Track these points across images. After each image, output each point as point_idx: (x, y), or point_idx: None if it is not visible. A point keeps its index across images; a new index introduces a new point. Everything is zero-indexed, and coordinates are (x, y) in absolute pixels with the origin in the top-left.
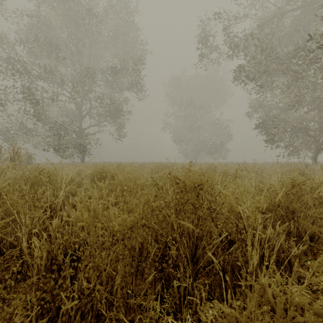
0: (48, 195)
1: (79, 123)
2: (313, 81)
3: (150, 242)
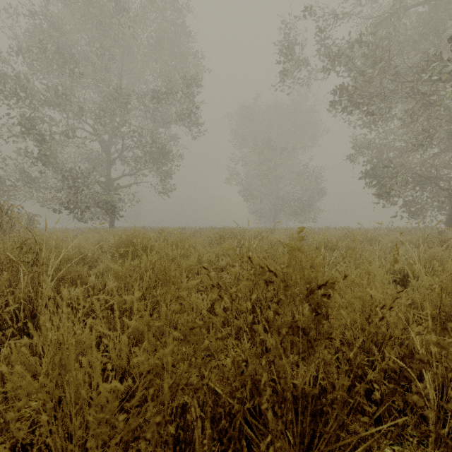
0: (22, 287)
1: (106, 171)
2: (451, 107)
3: (197, 449)
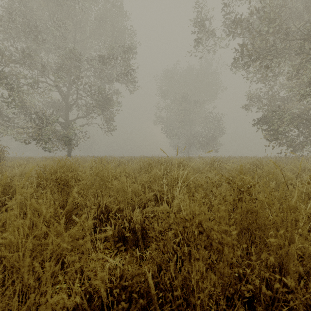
0: None
1: (65, 115)
2: None
3: None
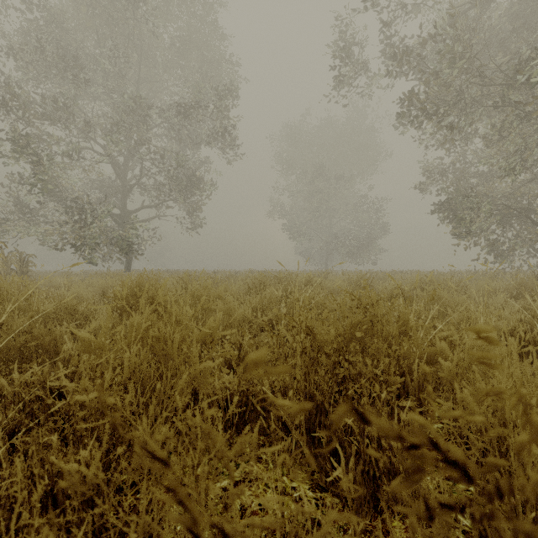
0: None
1: (122, 202)
2: None
3: None
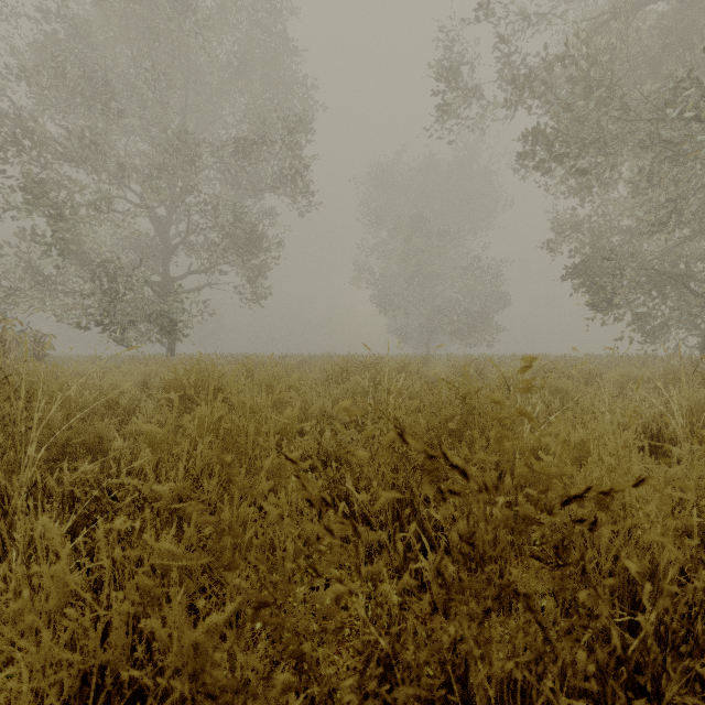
0: None
1: (163, 266)
2: None
3: None
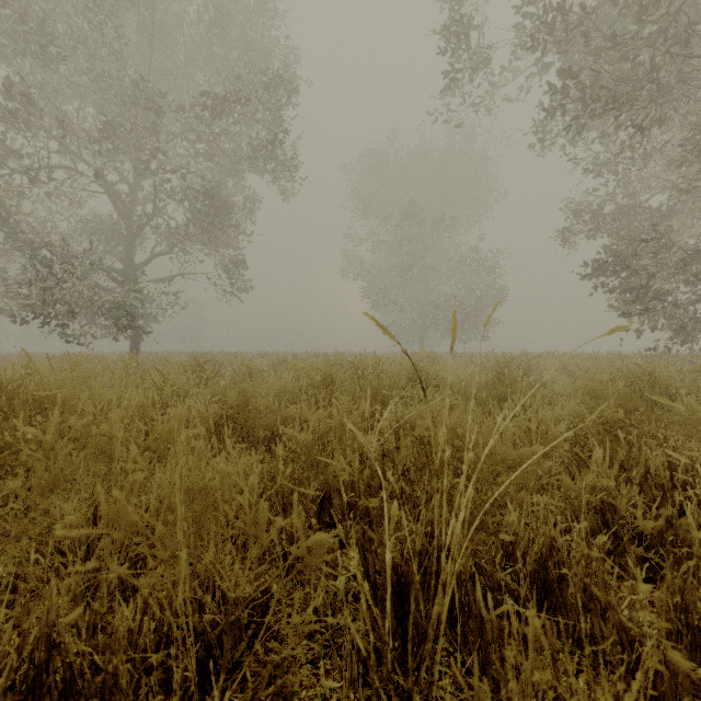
0: None
1: (126, 252)
2: None
3: None
